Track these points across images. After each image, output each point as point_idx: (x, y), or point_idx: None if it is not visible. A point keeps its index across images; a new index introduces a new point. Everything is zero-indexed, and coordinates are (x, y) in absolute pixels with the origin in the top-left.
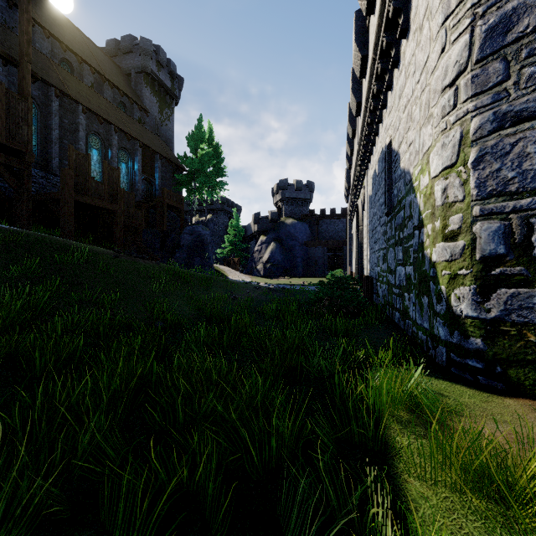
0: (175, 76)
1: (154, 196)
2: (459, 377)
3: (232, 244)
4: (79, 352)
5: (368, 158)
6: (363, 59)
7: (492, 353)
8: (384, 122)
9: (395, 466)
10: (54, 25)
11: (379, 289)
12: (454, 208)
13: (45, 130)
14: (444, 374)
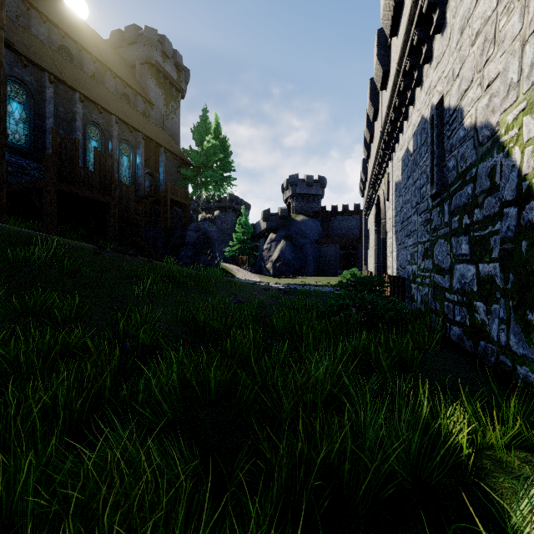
0: (181, 68)
1: (158, 191)
2: None
3: (240, 242)
4: None
5: (396, 138)
6: (397, 8)
7: None
8: (426, 82)
9: None
10: (52, 11)
11: (416, 292)
12: None
13: (38, 118)
14: None
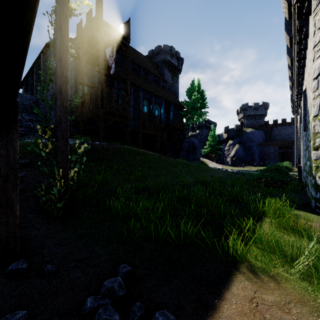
0: (179, 59)
1: (170, 124)
2: (317, 212)
3: (211, 146)
4: (160, 188)
5: (301, 91)
6: (291, 38)
7: None
8: (305, 75)
9: (261, 223)
10: (130, 54)
11: (304, 174)
12: (317, 135)
13: None
14: (310, 211)
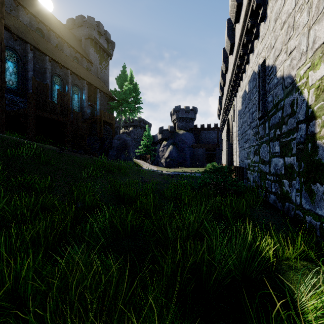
0: (109, 41)
1: (96, 116)
2: None
3: (145, 146)
4: None
5: (238, 84)
6: (238, 6)
7: None
8: (256, 50)
9: None
10: (31, 7)
11: (250, 175)
12: None
13: (24, 71)
14: None
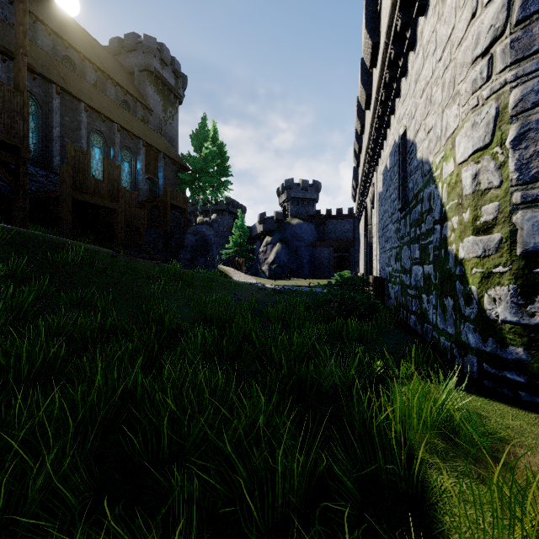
0: (179, 74)
1: (157, 196)
2: (495, 392)
3: (237, 244)
4: (59, 360)
5: (378, 153)
6: (374, 47)
7: (537, 364)
8: (397, 112)
9: (439, 521)
10: (55, 22)
11: (391, 290)
12: (488, 196)
13: (46, 128)
14: (476, 388)
